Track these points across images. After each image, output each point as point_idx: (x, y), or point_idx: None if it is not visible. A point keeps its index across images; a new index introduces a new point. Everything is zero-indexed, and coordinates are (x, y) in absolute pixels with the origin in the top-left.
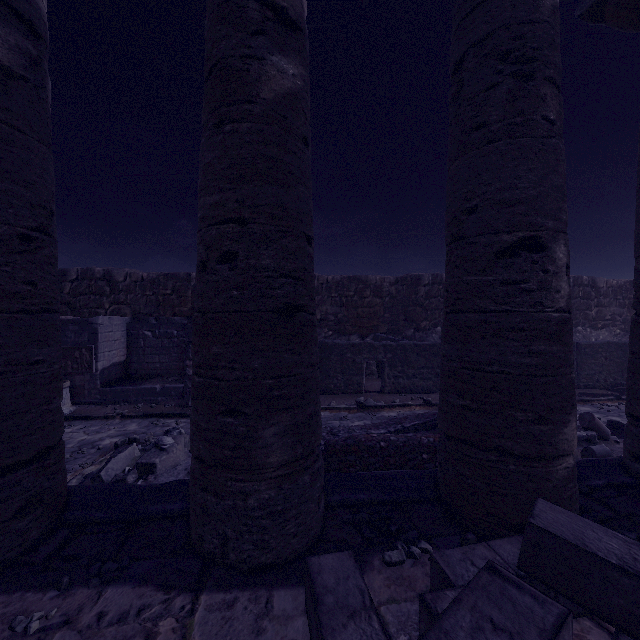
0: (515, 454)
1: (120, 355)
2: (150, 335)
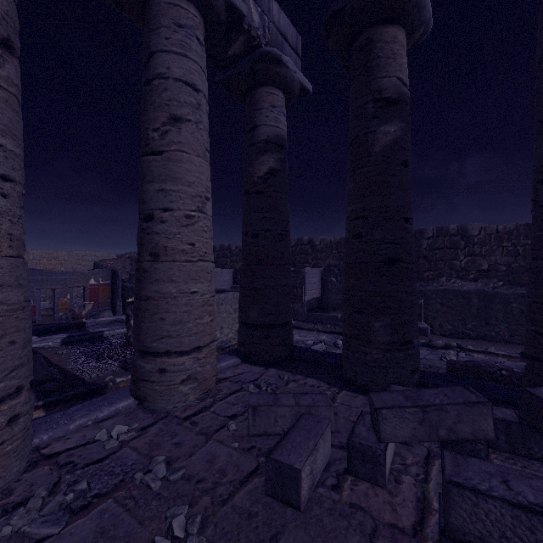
0: None
1: (317, 293)
2: (334, 280)
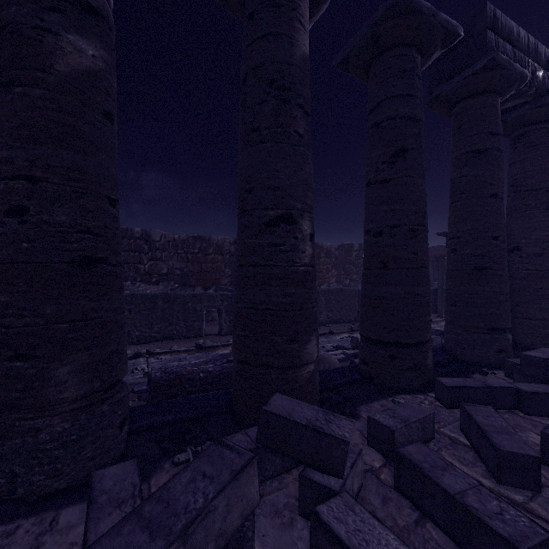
0: (276, 366)
1: None
2: None
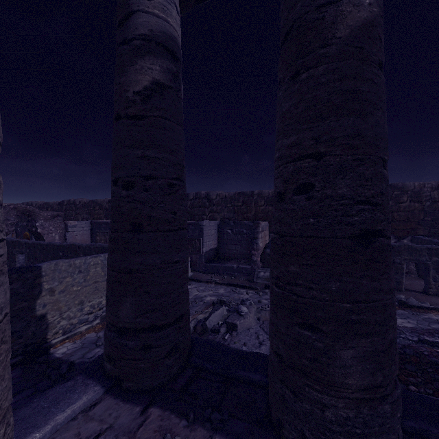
0: None
1: (214, 244)
2: (230, 232)
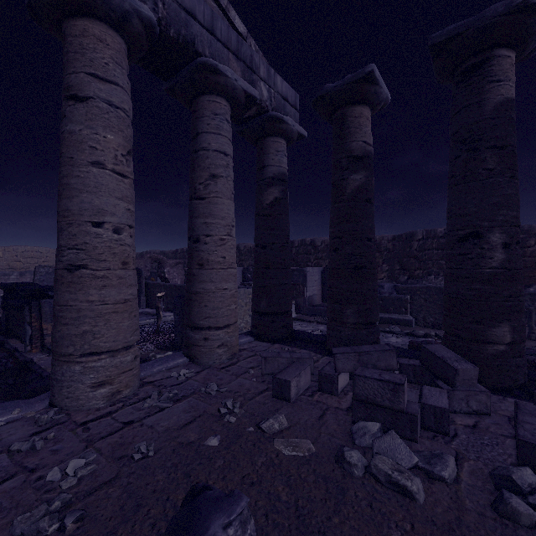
0: (462, 337)
1: (317, 289)
2: None
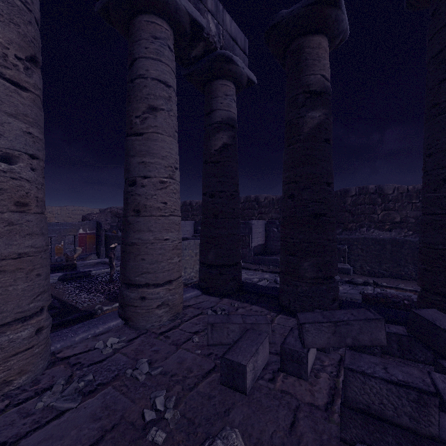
0: None
1: (262, 240)
2: (276, 230)
